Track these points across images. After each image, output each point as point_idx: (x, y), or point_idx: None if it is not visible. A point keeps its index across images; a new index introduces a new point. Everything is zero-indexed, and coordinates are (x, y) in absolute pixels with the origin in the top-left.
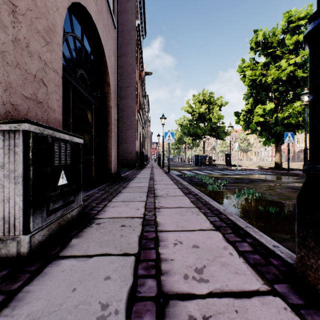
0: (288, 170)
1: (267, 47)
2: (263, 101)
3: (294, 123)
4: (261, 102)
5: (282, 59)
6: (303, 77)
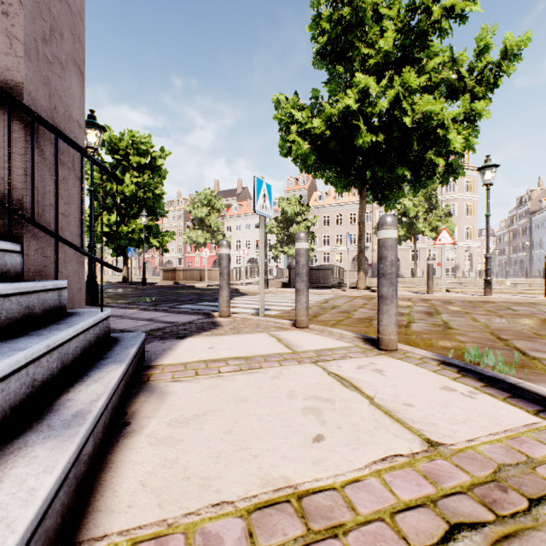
0: (131, 283)
1: (114, 150)
2: (110, 207)
3: (138, 239)
4: (108, 208)
5: (130, 170)
6: (146, 197)
